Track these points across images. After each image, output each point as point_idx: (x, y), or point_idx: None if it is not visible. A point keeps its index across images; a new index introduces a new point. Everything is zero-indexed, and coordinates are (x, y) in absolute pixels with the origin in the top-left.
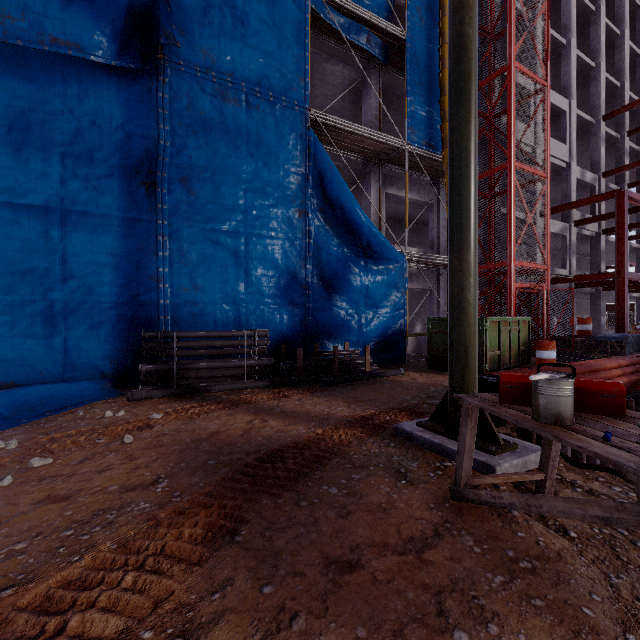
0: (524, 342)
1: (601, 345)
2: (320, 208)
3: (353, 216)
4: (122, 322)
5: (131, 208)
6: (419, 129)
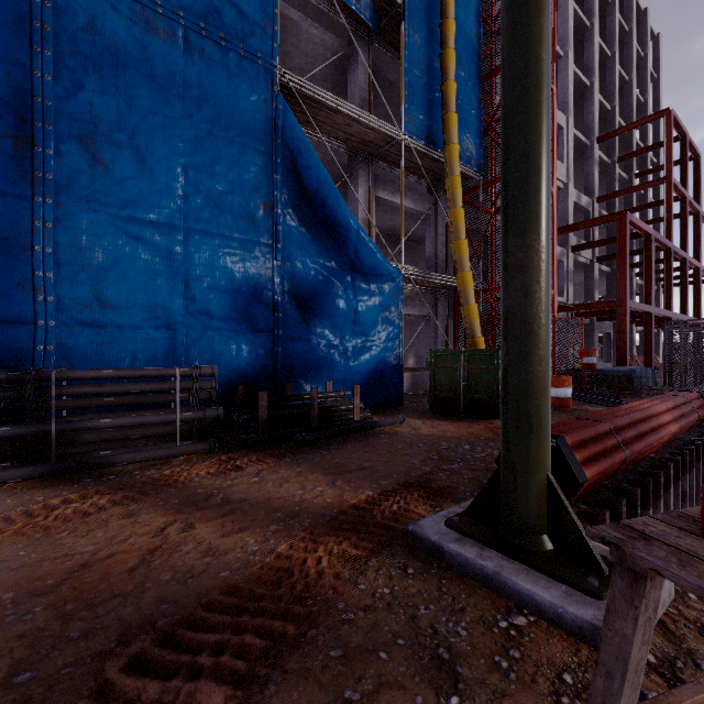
0: None
1: (608, 380)
2: (293, 203)
3: (337, 216)
4: None
5: None
6: (417, 118)
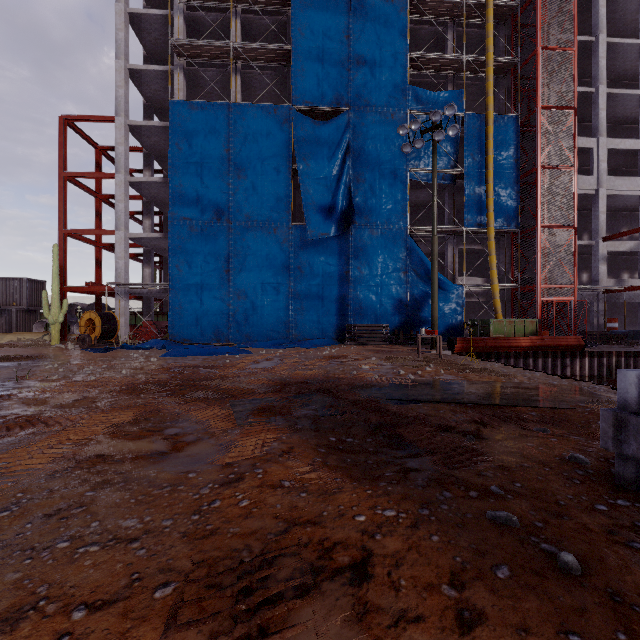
0: (532, 332)
1: (615, 337)
2: (414, 269)
3: (429, 272)
4: (338, 321)
5: (341, 281)
6: (472, 218)
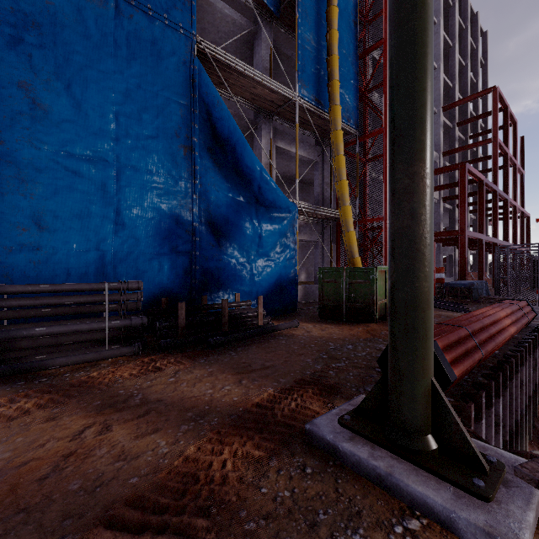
0: None
1: (453, 290)
2: (208, 147)
3: (244, 159)
4: None
5: None
6: (308, 84)
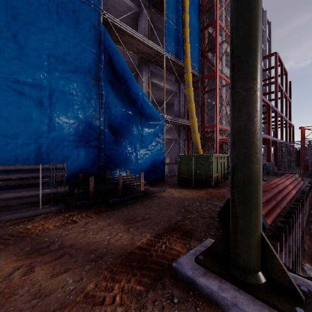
0: (226, 168)
1: None
2: (110, 80)
3: (132, 87)
4: None
5: None
6: (171, 44)
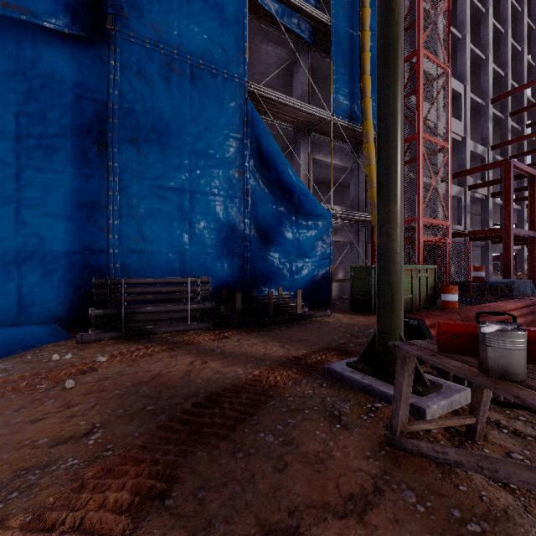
0: (431, 287)
1: (493, 289)
2: (257, 169)
3: (286, 177)
4: (74, 270)
5: (83, 165)
6: (342, 103)
